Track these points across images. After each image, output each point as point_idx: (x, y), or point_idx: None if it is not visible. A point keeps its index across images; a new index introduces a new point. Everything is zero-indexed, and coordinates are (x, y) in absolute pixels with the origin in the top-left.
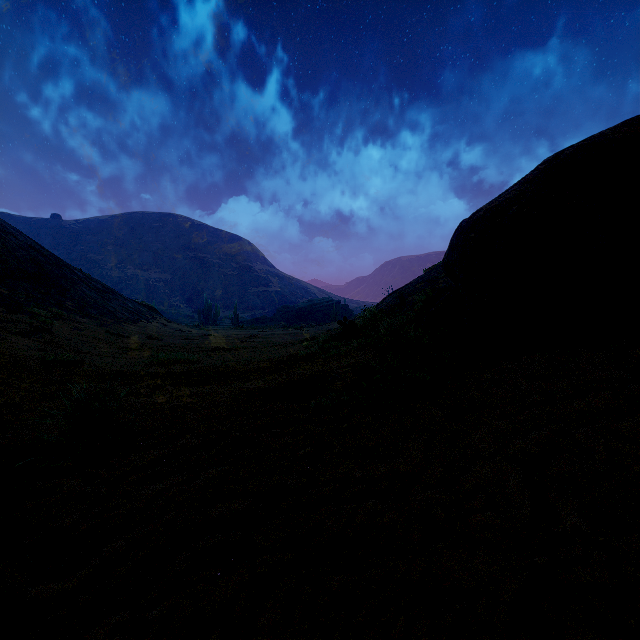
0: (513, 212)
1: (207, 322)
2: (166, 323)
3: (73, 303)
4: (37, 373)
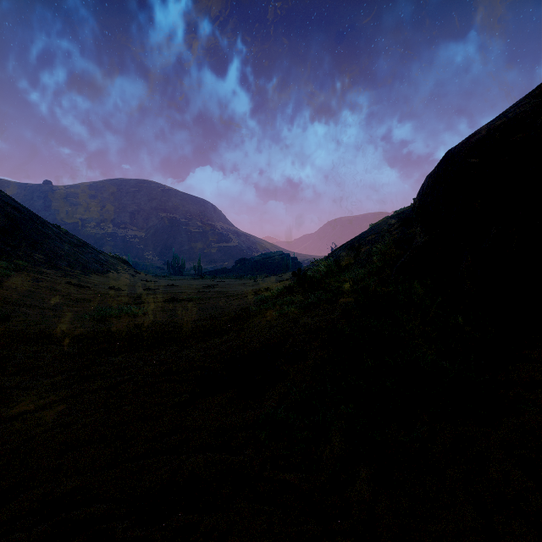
0: None
1: (175, 273)
2: (134, 274)
3: (43, 255)
4: None
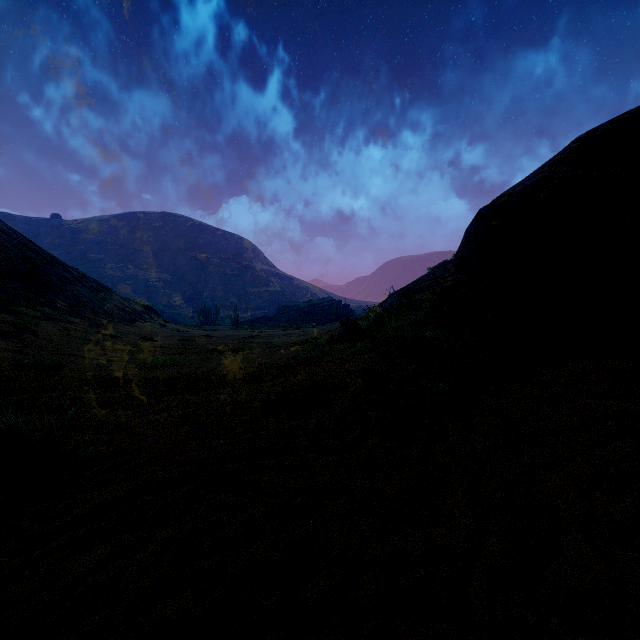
0: (545, 195)
1: (207, 322)
2: (164, 323)
3: (66, 302)
4: (6, 379)
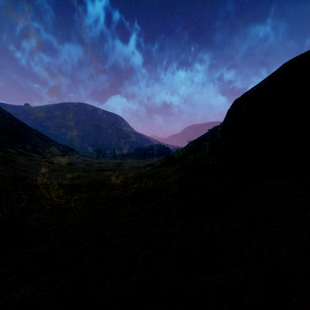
0: (269, 91)
1: (100, 156)
2: (79, 156)
3: (30, 146)
4: None
